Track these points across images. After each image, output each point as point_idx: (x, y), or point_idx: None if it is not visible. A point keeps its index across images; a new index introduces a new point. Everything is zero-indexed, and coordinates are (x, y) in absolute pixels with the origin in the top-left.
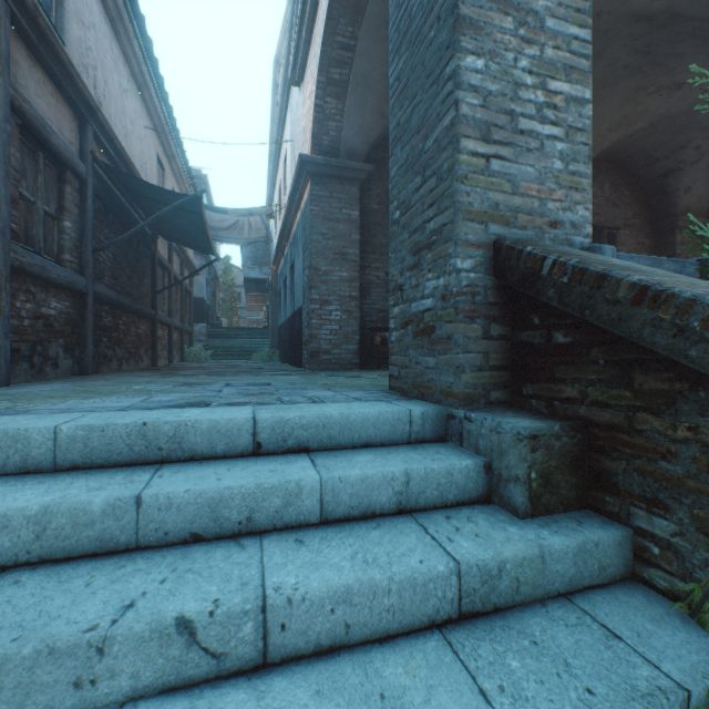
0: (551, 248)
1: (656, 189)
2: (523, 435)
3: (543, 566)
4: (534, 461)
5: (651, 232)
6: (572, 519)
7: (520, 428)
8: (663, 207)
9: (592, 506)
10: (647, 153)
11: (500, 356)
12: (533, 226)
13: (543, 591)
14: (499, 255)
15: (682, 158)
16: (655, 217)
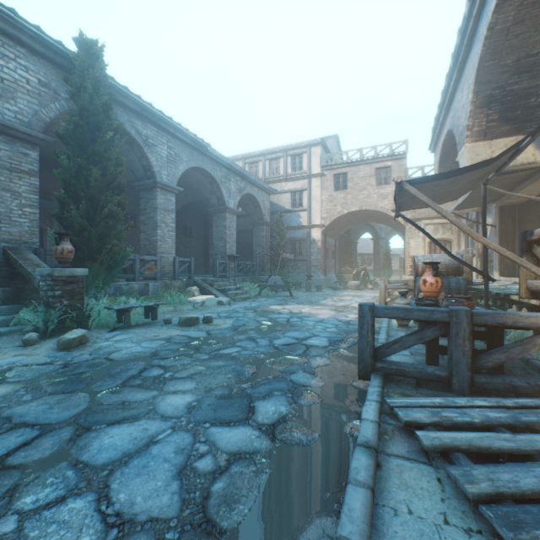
0: (18, 251)
1: None
2: (1, 290)
3: (0, 310)
4: (4, 295)
5: None
6: (14, 305)
7: (0, 289)
8: None
9: (21, 303)
10: None
11: (6, 275)
12: (18, 243)
13: (0, 314)
14: (5, 251)
15: None
16: None
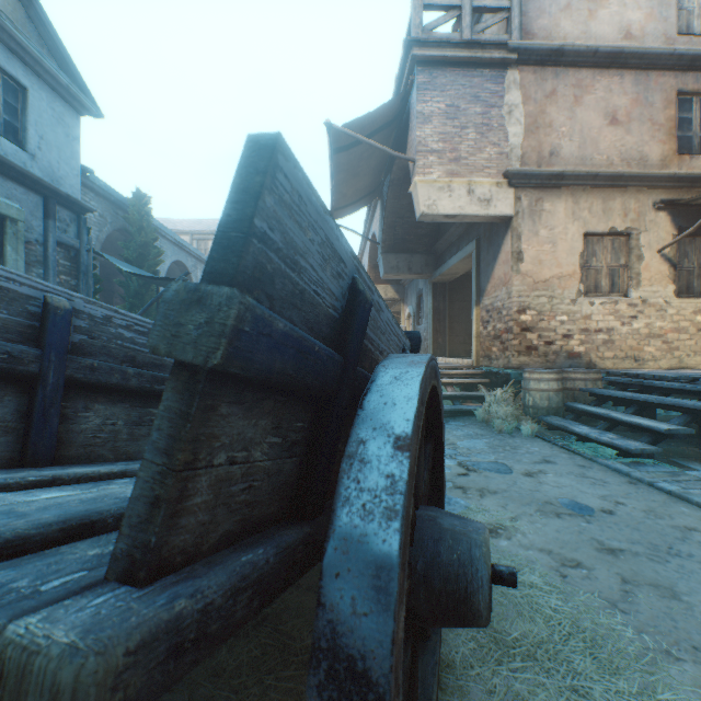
0: None
1: (107, 278)
2: None
3: None
4: None
5: (105, 295)
6: None
7: None
8: (110, 286)
9: None
10: (104, 264)
11: None
12: None
13: None
14: None
15: (117, 271)
16: (106, 289)
